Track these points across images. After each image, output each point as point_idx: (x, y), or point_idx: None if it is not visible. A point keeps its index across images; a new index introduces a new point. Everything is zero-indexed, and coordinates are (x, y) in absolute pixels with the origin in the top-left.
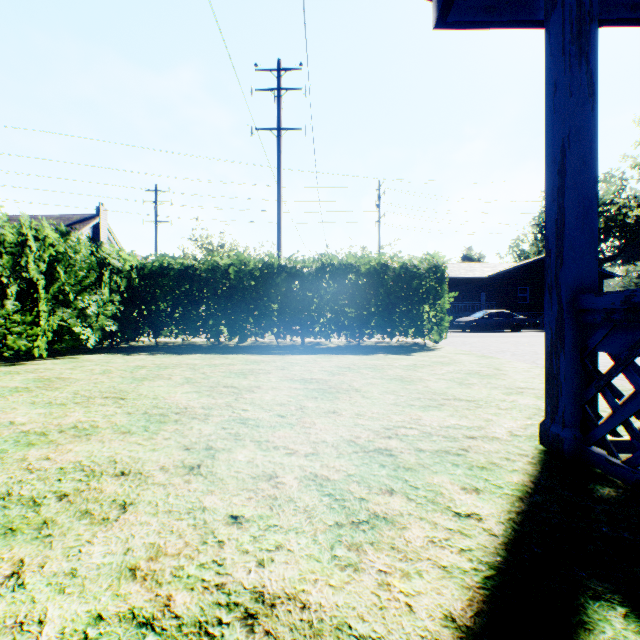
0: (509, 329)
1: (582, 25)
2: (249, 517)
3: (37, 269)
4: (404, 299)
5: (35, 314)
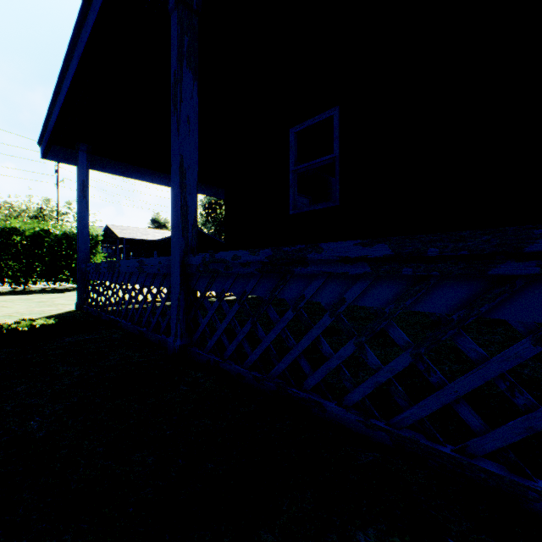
0: None
1: (85, 188)
2: None
3: None
4: (66, 256)
5: None
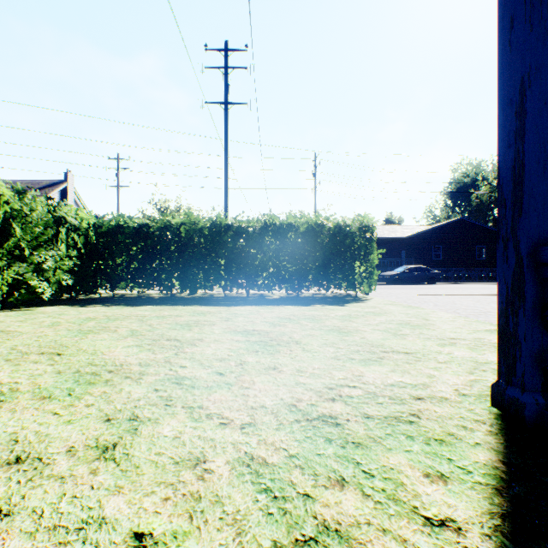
0: (426, 282)
1: None
2: (159, 536)
3: None
4: (338, 255)
5: None
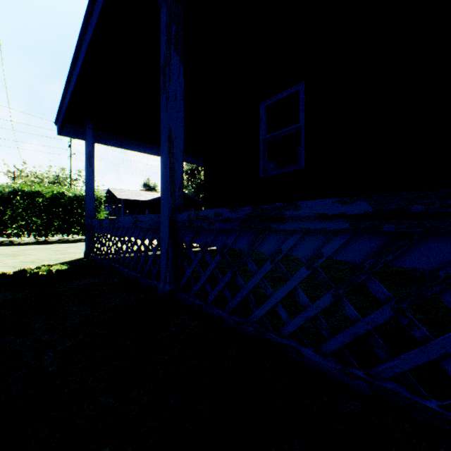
0: None
1: (91, 158)
2: None
3: None
4: (77, 214)
5: None
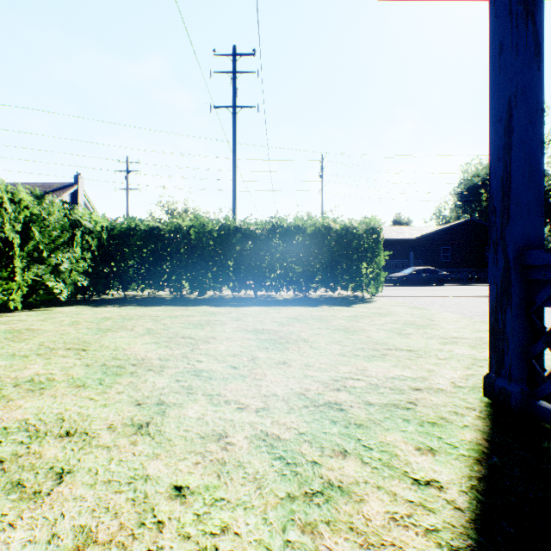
0: (434, 283)
1: None
2: (194, 488)
3: (12, 229)
4: (345, 257)
5: (10, 270)
